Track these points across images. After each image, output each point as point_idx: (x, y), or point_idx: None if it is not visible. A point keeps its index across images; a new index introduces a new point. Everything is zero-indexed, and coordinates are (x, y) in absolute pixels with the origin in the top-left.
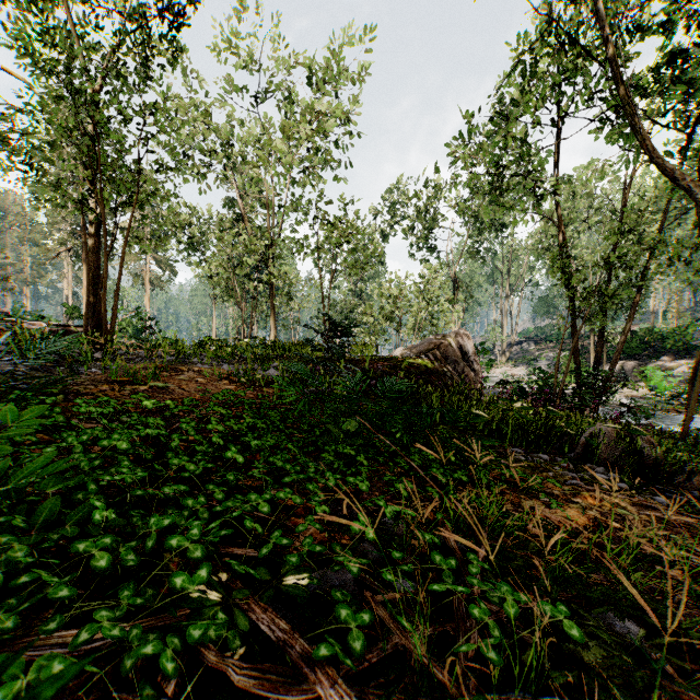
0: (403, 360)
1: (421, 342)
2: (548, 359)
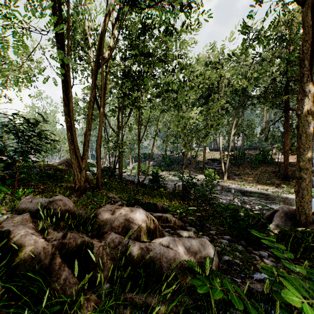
0: (54, 166)
1: (62, 160)
2: None
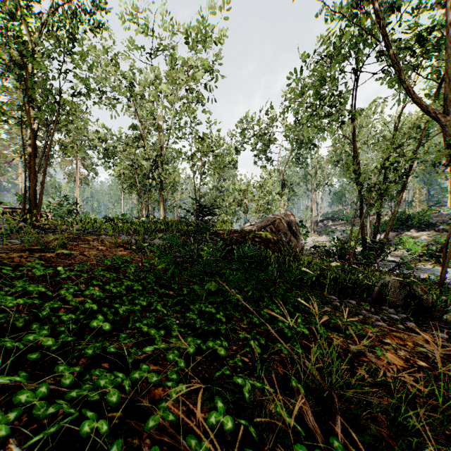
0: (249, 232)
1: (262, 220)
2: (340, 231)
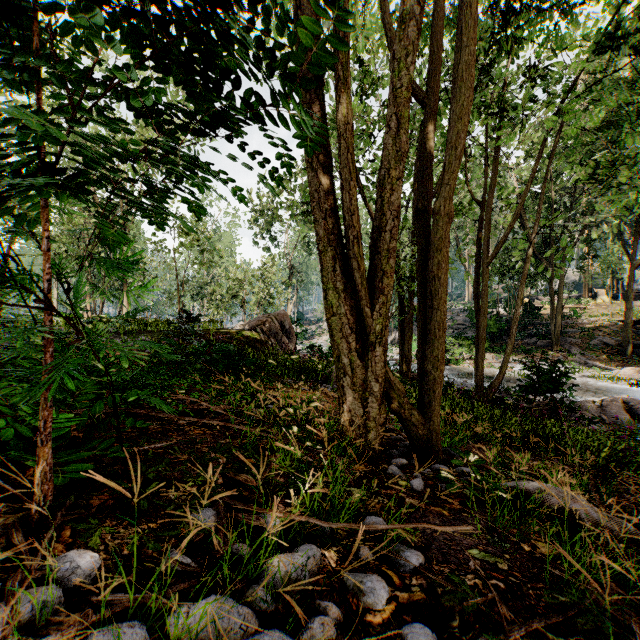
0: (238, 333)
1: (253, 320)
2: None
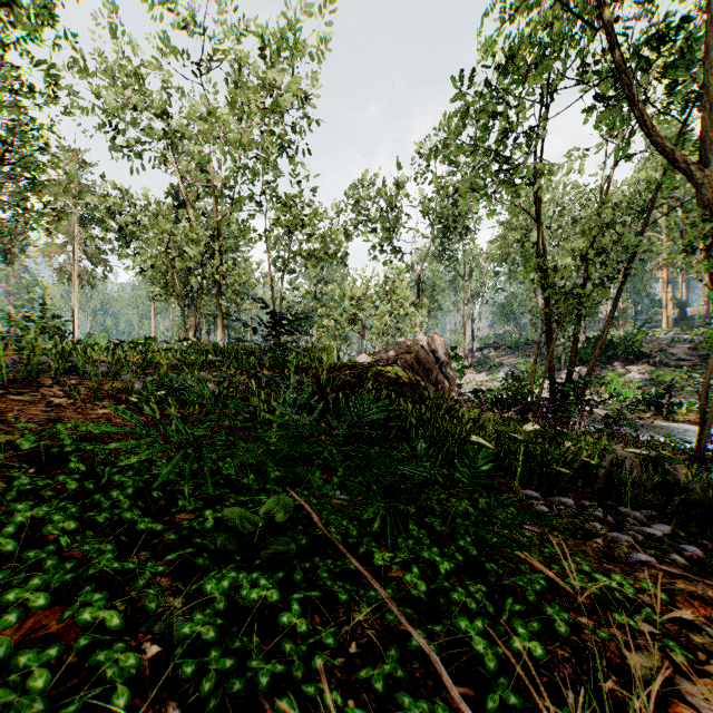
0: (369, 367)
1: (389, 347)
2: (509, 365)
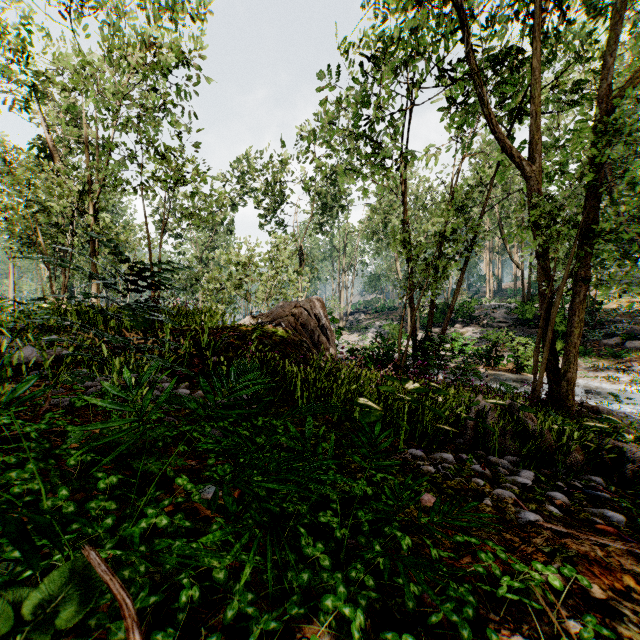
0: (253, 329)
1: (274, 309)
2: (376, 327)
